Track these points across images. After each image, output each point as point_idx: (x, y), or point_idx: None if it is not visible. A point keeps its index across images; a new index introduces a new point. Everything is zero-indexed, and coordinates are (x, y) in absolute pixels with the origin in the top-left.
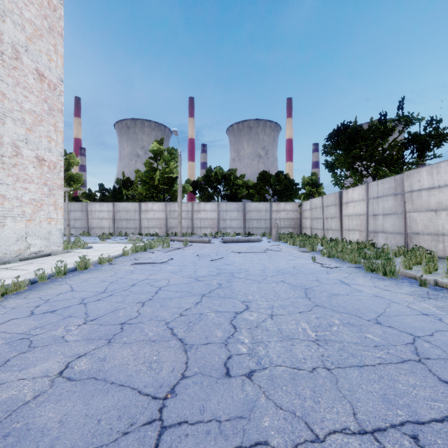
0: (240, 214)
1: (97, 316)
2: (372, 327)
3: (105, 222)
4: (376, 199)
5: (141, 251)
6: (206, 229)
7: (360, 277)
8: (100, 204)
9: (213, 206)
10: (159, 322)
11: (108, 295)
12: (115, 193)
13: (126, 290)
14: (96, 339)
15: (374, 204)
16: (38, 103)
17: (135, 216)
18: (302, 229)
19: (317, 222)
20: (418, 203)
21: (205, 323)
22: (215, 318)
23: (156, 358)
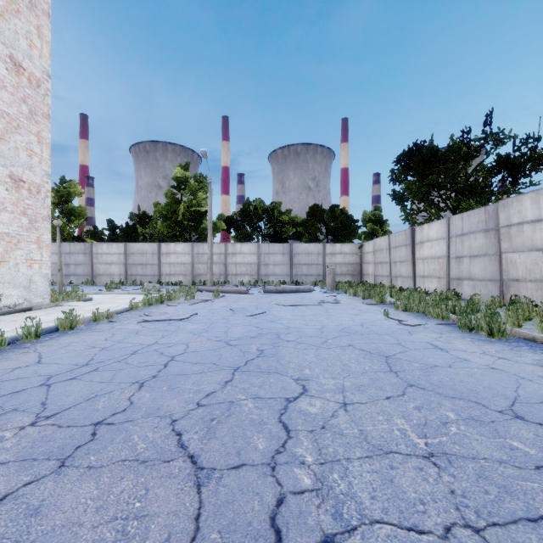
0: (286, 258)
1: (60, 408)
2: (513, 425)
3: (114, 268)
4: (460, 237)
5: (157, 304)
6: (243, 277)
7: (456, 339)
8: (108, 244)
9: (252, 248)
10: (160, 420)
11: (90, 369)
12: (129, 231)
13: (120, 362)
14: (39, 460)
15: (457, 243)
16: (14, 103)
17: (153, 260)
18: (363, 277)
19: (382, 268)
20: (518, 240)
21: (237, 420)
22: (255, 411)
23: (140, 505)
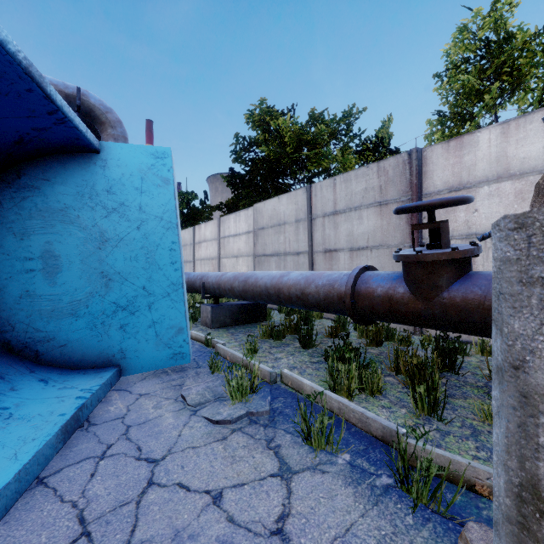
0: None
1: None
2: None
3: None
4: None
5: None
6: None
7: None
8: None
9: None
10: None
11: None
12: None
13: None
14: None
15: None
16: None
17: None
18: None
19: None
20: None
21: None
22: None
23: None
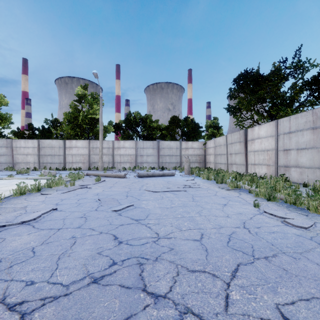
0: (155, 151)
1: None
2: None
3: (30, 158)
4: (288, 135)
5: (33, 192)
6: (125, 164)
7: None
8: (25, 140)
9: (132, 144)
10: None
11: None
12: (44, 132)
13: None
14: None
15: (285, 139)
16: None
17: (59, 152)
18: (206, 164)
19: (221, 158)
20: None
21: None
22: None
23: None
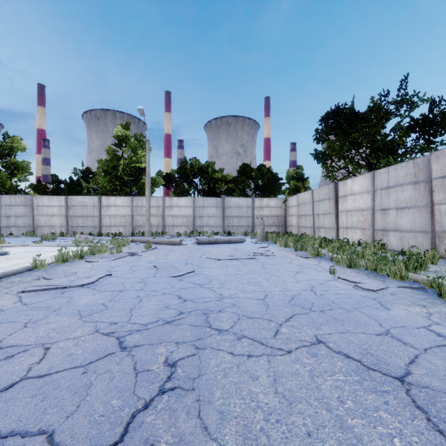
0: (219, 211)
1: None
2: None
3: (55, 220)
4: (386, 190)
5: (75, 259)
6: (179, 228)
7: None
8: (49, 197)
9: (188, 202)
10: None
11: None
12: (72, 186)
13: None
14: None
15: (383, 195)
16: None
17: (94, 212)
18: (287, 228)
19: (305, 220)
20: None
21: None
22: None
23: None
